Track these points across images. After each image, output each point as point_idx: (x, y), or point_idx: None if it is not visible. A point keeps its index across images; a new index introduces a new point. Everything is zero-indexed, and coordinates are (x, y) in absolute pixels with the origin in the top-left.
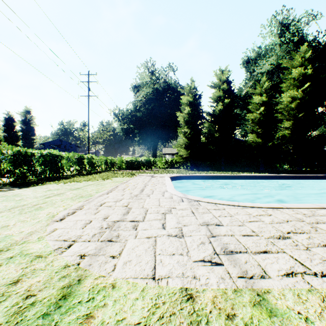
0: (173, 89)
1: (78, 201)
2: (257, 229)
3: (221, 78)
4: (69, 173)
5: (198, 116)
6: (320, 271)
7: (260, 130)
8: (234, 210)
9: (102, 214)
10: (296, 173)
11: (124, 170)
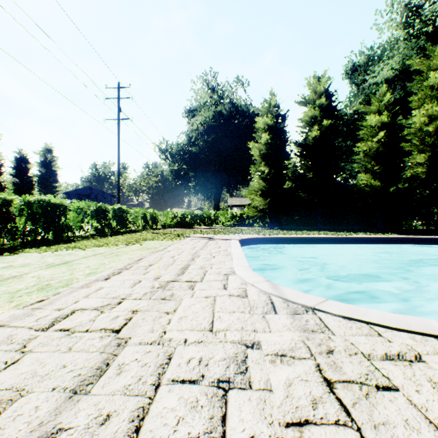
0: (243, 114)
1: (12, 306)
2: None
3: (317, 89)
4: (82, 234)
5: (282, 147)
6: None
7: (377, 167)
8: None
9: (2, 382)
10: None
11: (170, 229)
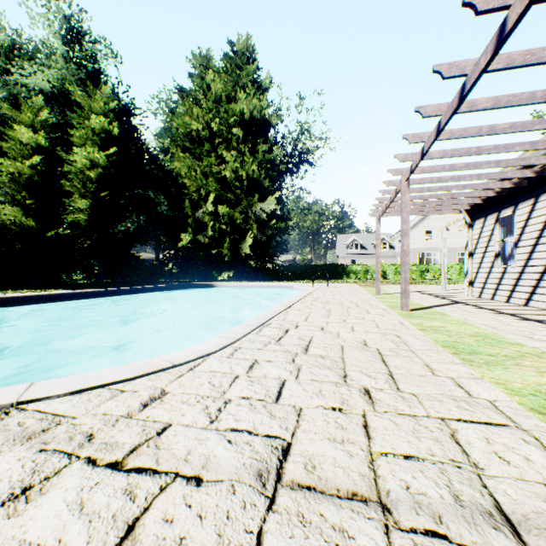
0: None
1: None
2: (325, 401)
3: None
4: None
5: None
6: (499, 418)
7: (32, 201)
8: (193, 382)
9: None
10: (111, 287)
11: None
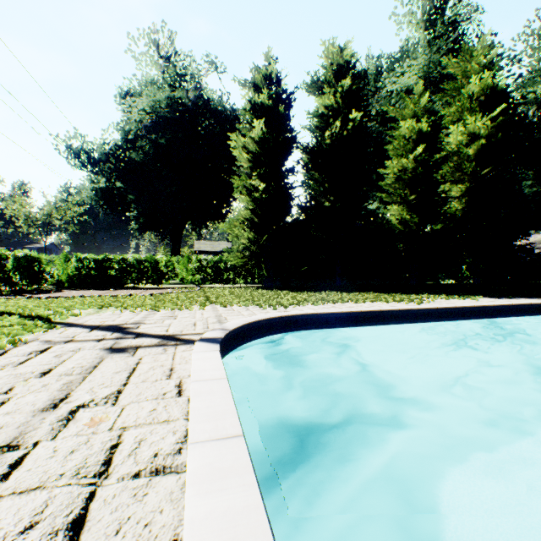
0: (217, 114)
1: None
2: None
3: (338, 65)
4: None
5: (287, 150)
6: None
7: (413, 197)
8: None
9: None
10: None
11: (66, 292)
